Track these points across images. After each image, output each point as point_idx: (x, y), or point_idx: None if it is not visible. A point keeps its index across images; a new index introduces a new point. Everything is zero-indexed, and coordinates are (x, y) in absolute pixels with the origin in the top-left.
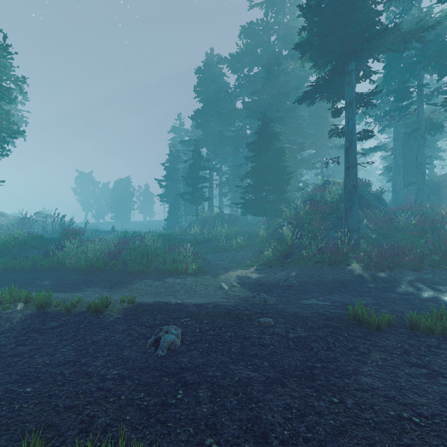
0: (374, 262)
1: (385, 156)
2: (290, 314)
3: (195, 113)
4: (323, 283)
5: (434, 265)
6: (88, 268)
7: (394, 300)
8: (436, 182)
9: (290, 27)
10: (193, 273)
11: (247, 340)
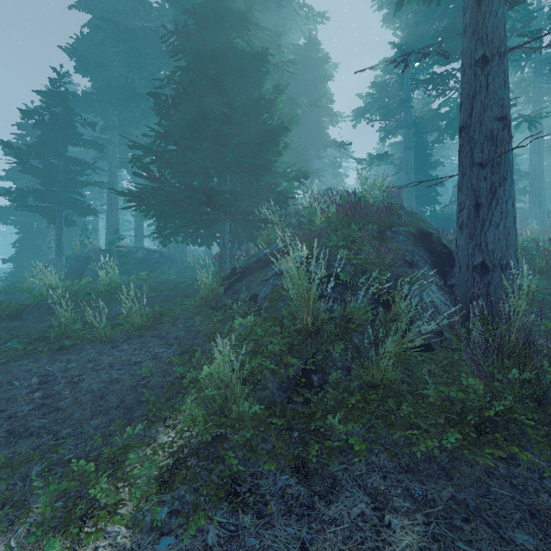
0: None
1: None
2: None
3: (78, 44)
4: None
5: None
6: None
7: None
8: (449, 214)
9: None
10: None
11: None
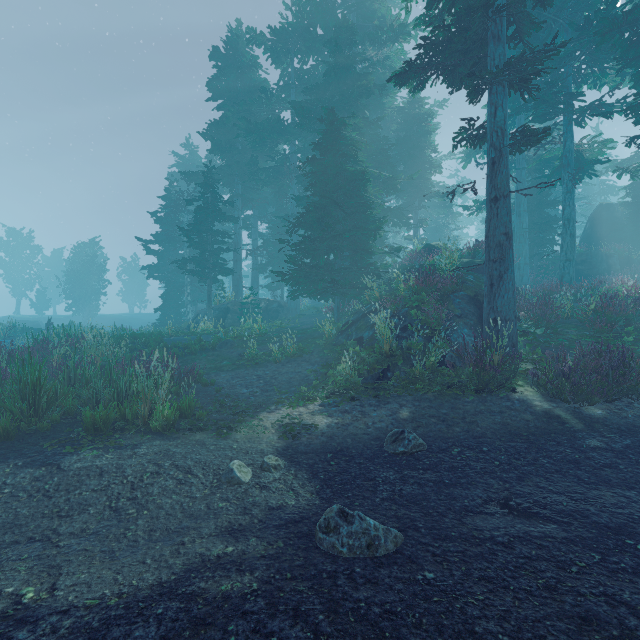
0: (571, 385)
1: None
2: None
3: (210, 127)
4: (482, 439)
5: None
6: None
7: None
8: None
9: None
10: (166, 427)
11: None
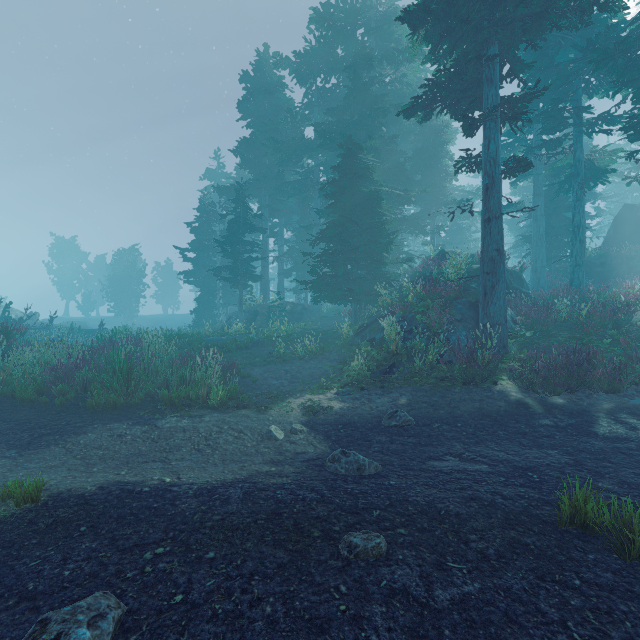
0: (541, 379)
1: (514, 223)
2: (421, 509)
3: (241, 144)
4: (459, 418)
5: (638, 382)
6: (5, 400)
7: (606, 455)
8: (590, 258)
9: (387, 19)
10: (220, 405)
11: (321, 635)
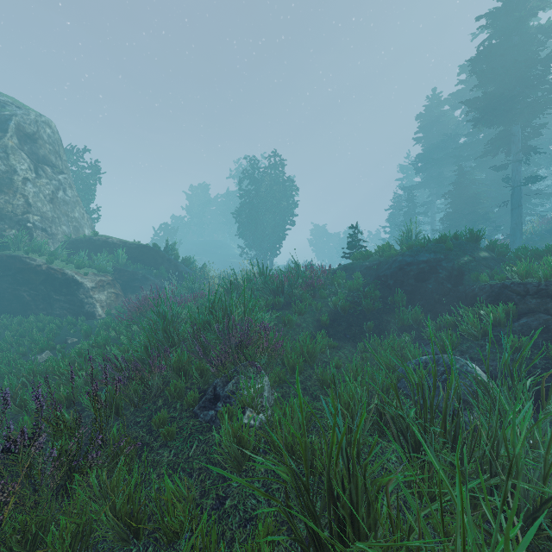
0: None
1: None
2: None
3: (416, 158)
4: None
5: None
6: None
7: None
8: None
9: None
10: None
11: None
